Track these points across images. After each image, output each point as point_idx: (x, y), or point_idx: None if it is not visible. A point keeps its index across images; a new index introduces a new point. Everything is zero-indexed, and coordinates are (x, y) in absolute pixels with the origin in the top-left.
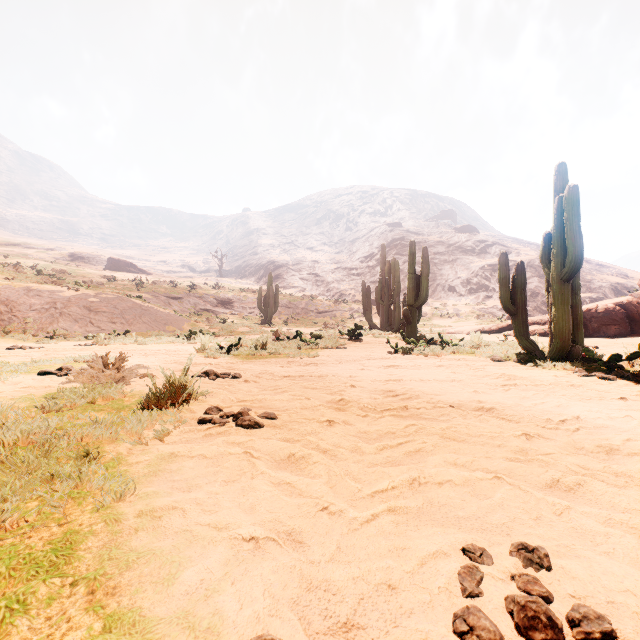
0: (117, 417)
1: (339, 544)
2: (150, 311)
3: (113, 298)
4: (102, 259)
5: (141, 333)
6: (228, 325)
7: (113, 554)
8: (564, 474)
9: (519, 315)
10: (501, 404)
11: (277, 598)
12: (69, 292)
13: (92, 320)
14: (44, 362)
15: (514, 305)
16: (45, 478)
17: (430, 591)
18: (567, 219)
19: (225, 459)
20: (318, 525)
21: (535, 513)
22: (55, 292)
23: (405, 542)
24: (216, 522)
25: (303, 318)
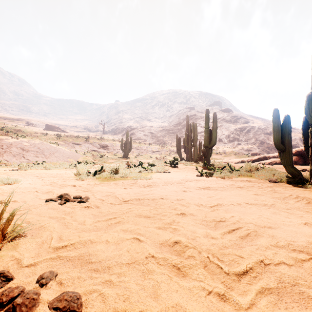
0: None
1: None
2: (60, 150)
3: (38, 143)
4: (43, 125)
5: (53, 163)
6: (103, 158)
7: None
8: None
9: (287, 151)
10: None
11: None
12: (12, 139)
13: (24, 155)
14: None
15: (283, 144)
16: None
17: None
18: None
19: None
20: None
21: None
22: (3, 139)
23: None
24: None
25: (145, 154)
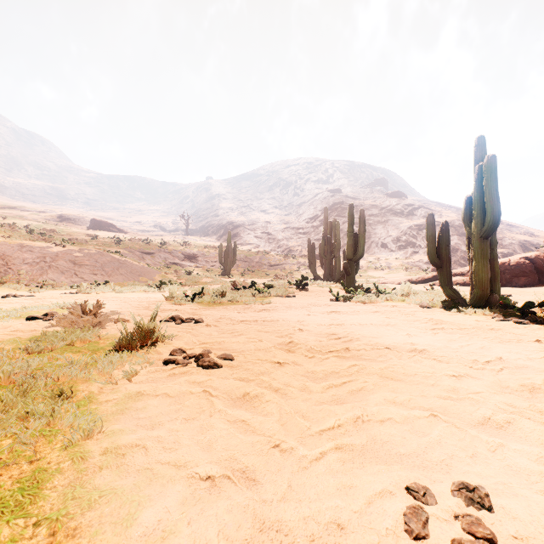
0: (92, 358)
1: (290, 482)
2: (126, 264)
3: (95, 253)
4: (86, 220)
5: (118, 283)
6: (193, 276)
7: (77, 493)
8: (494, 412)
9: (444, 268)
10: (431, 346)
11: (231, 540)
12: (57, 248)
13: (76, 272)
14: (33, 308)
15: (439, 259)
16: (20, 417)
17: (378, 532)
18: (486, 184)
19: (186, 397)
20: (270, 463)
21: (471, 450)
22: (45, 248)
23: (352, 480)
24: (175, 460)
25: (257, 270)
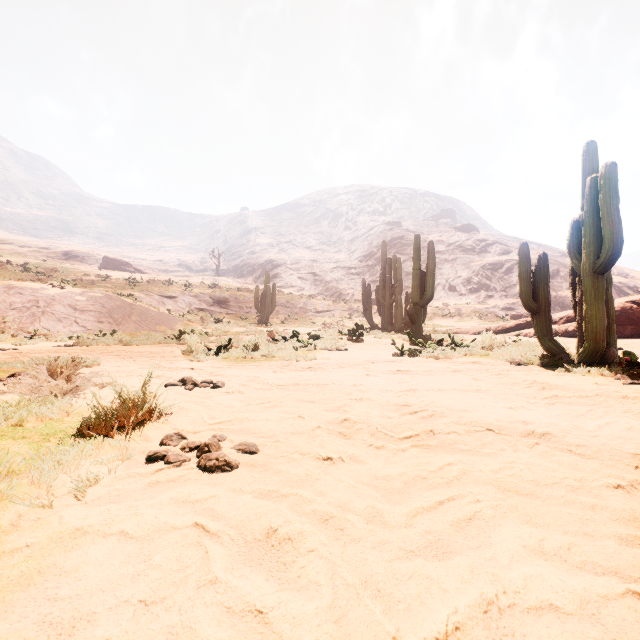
0: (37, 450)
1: None
2: (140, 310)
3: (101, 296)
4: (97, 258)
5: (130, 333)
6: (223, 325)
7: None
8: None
9: (542, 313)
10: (554, 426)
11: None
12: (53, 290)
13: (77, 319)
14: (1, 367)
15: (536, 302)
16: None
17: None
18: (603, 202)
19: (162, 540)
20: None
21: None
22: (38, 290)
23: None
24: None
25: (301, 318)
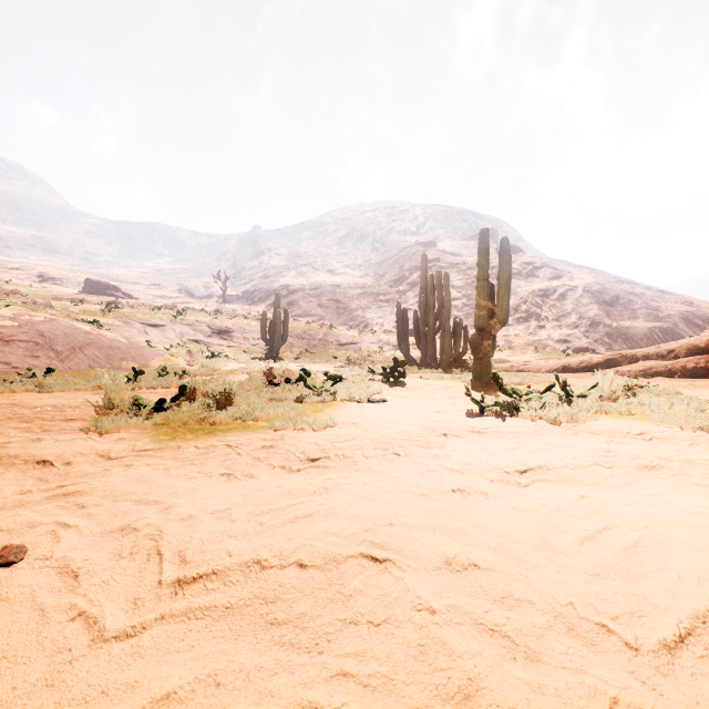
0: None
1: None
2: (100, 340)
3: (42, 321)
4: (79, 281)
5: (78, 372)
6: (215, 360)
7: None
8: None
9: None
10: None
11: None
12: None
13: None
14: None
15: None
16: None
17: None
18: None
19: None
20: None
21: None
22: None
23: None
24: None
25: (321, 351)
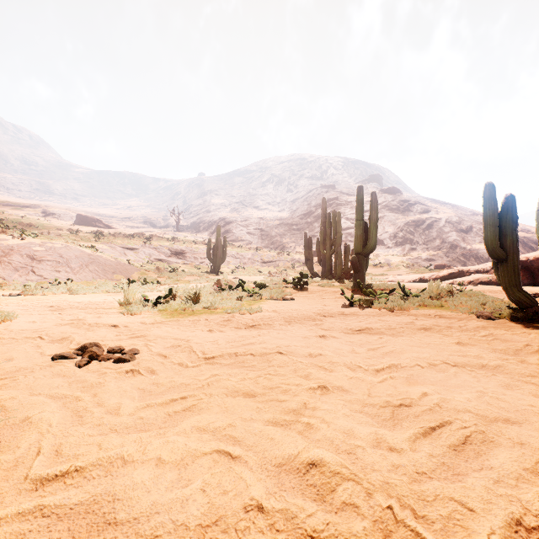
0: None
1: None
2: (98, 260)
3: (60, 247)
4: (72, 215)
5: (86, 282)
6: (176, 274)
7: None
8: None
9: (510, 261)
10: None
11: None
12: (13, 241)
13: (34, 269)
14: None
15: (502, 249)
16: None
17: None
18: None
19: None
20: None
21: None
22: None
23: None
24: None
25: (249, 267)
